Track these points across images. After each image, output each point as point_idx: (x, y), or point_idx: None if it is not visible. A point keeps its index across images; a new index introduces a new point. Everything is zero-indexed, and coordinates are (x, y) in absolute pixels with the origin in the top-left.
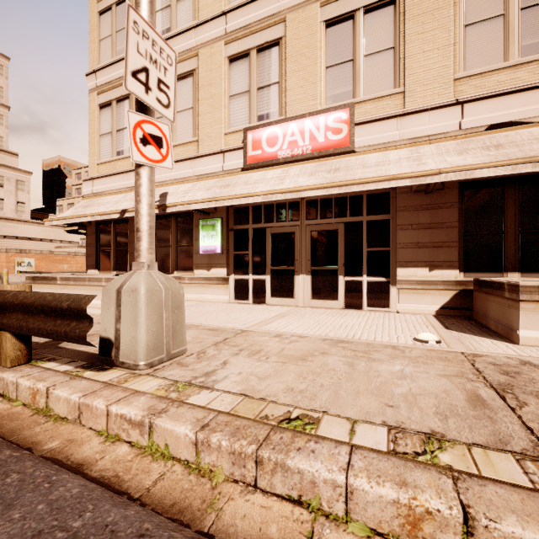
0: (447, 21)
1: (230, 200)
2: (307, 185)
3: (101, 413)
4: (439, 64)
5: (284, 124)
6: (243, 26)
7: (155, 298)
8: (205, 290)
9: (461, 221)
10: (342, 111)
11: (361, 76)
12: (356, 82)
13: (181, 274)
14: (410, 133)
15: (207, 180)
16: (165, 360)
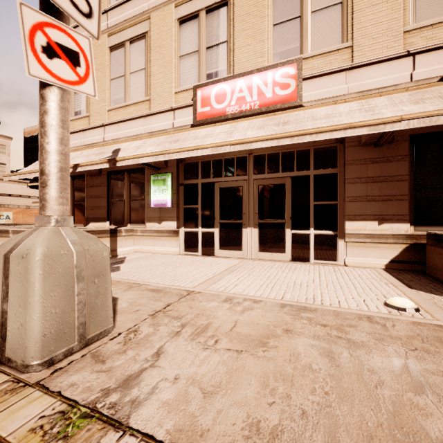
0: None
1: (178, 153)
2: (257, 136)
3: None
4: (388, 17)
5: (232, 80)
6: None
7: (59, 266)
8: (157, 242)
9: (412, 175)
10: (290, 66)
11: (309, 32)
12: (303, 38)
13: (134, 226)
14: (359, 86)
15: (158, 137)
16: (76, 349)
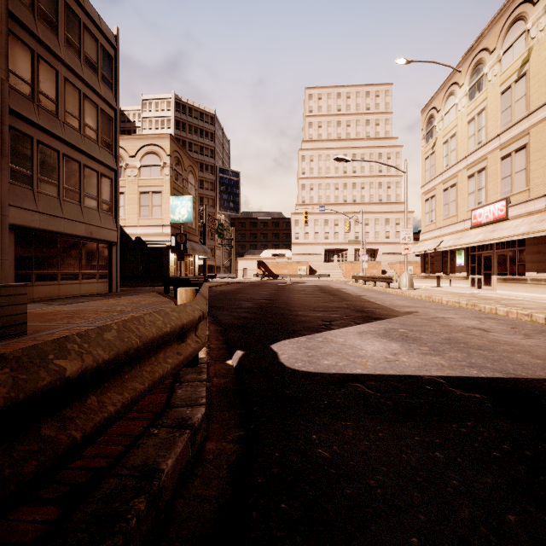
0: (545, 154)
1: (452, 247)
2: (471, 242)
3: (394, 291)
4: (542, 175)
5: (483, 208)
6: (472, 162)
7: (405, 278)
8: (459, 282)
9: None
10: (503, 201)
11: (514, 182)
12: (512, 185)
13: (451, 275)
14: (527, 210)
15: (458, 234)
16: (407, 289)
